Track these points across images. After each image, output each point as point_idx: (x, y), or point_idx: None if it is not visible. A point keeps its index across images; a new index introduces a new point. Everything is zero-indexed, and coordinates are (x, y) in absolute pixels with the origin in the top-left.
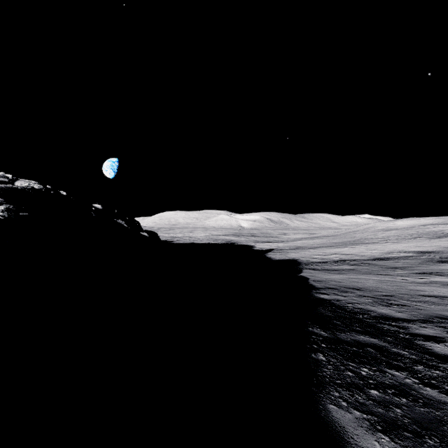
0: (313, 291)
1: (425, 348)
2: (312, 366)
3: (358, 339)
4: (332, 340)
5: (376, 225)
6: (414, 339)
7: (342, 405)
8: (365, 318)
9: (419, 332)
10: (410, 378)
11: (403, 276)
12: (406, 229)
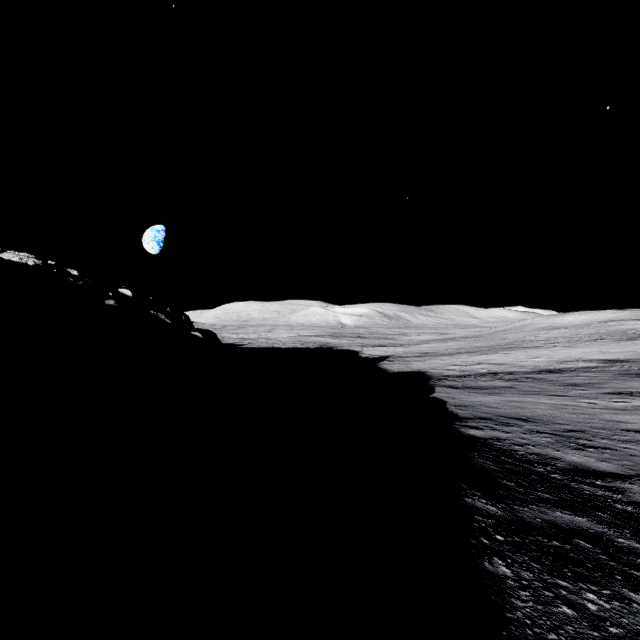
0: (456, 423)
1: None
2: (491, 595)
3: (554, 520)
4: (511, 524)
5: (536, 322)
6: None
7: None
8: (550, 473)
9: None
10: None
11: (589, 398)
12: (580, 328)
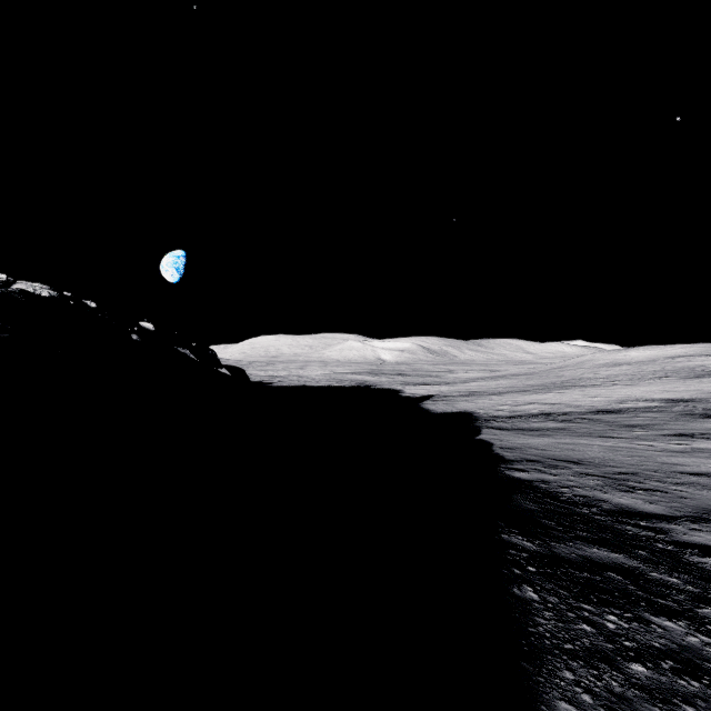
0: (501, 466)
1: (706, 569)
2: (516, 613)
3: (589, 556)
4: (545, 558)
5: (596, 358)
6: (682, 552)
7: (584, 702)
8: (594, 514)
9: (690, 540)
10: (695, 634)
11: (647, 440)
12: (644, 364)
